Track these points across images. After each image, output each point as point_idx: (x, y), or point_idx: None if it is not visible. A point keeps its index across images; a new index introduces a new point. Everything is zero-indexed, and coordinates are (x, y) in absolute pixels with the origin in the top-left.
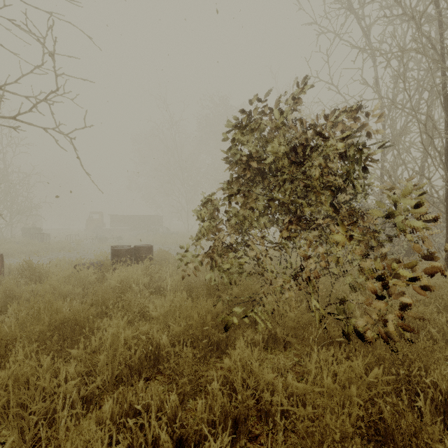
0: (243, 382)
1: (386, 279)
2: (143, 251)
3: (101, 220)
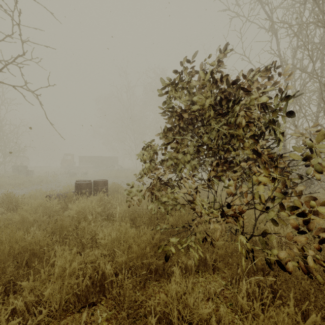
0: (178, 312)
1: (307, 217)
2: (100, 184)
3: (72, 160)
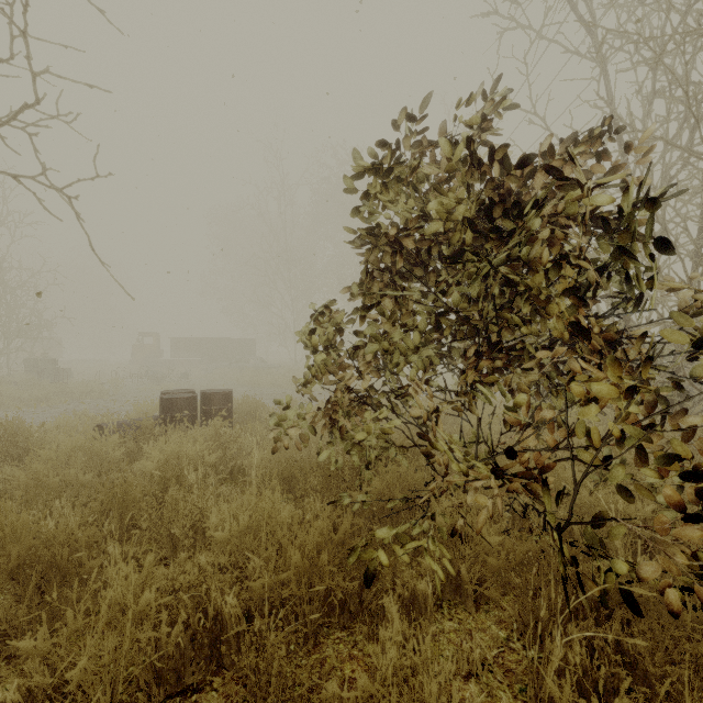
0: None
1: None
2: (216, 401)
3: (157, 347)
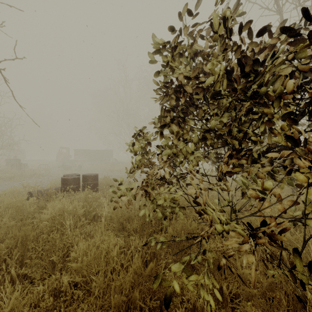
0: None
1: None
2: (90, 179)
3: (68, 153)
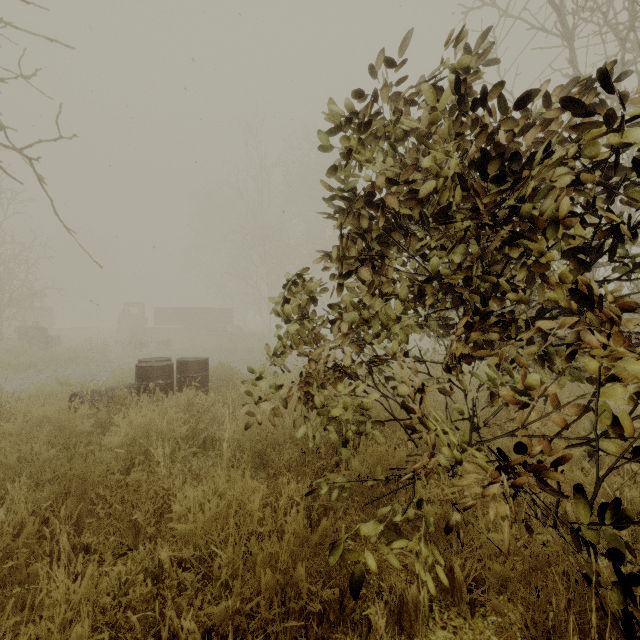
0: None
1: None
2: (192, 369)
3: (142, 316)
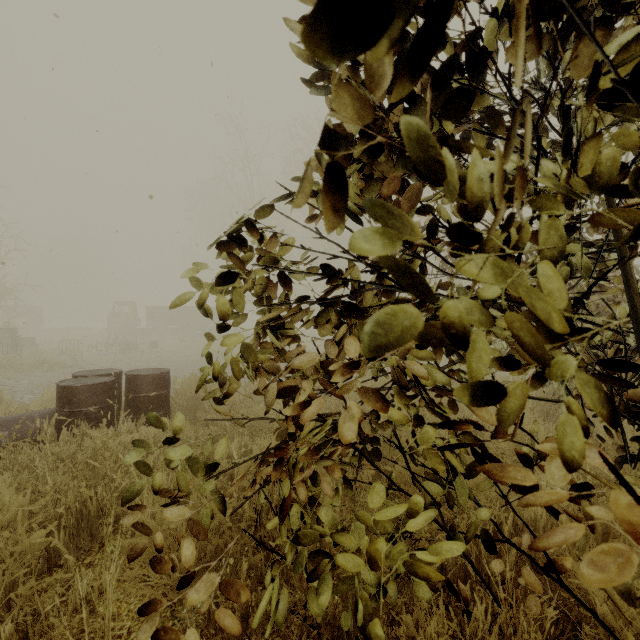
0: None
1: None
2: (144, 386)
3: (133, 315)
